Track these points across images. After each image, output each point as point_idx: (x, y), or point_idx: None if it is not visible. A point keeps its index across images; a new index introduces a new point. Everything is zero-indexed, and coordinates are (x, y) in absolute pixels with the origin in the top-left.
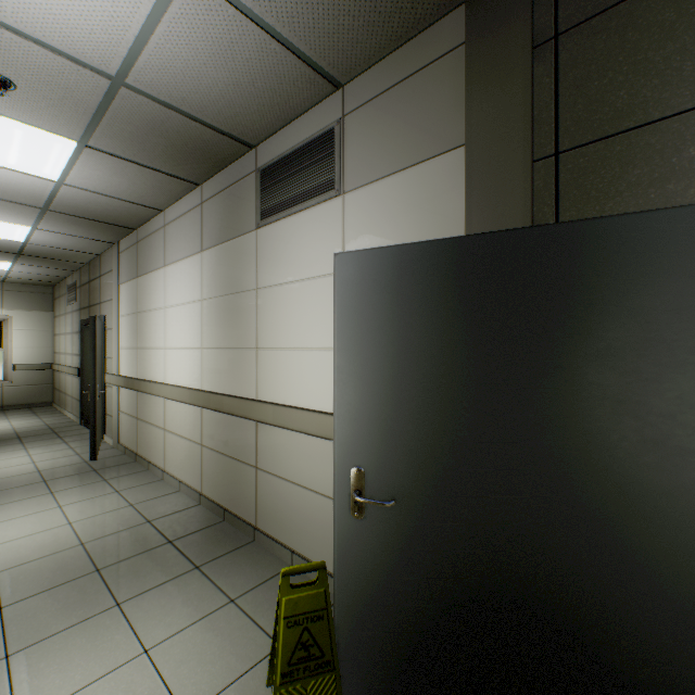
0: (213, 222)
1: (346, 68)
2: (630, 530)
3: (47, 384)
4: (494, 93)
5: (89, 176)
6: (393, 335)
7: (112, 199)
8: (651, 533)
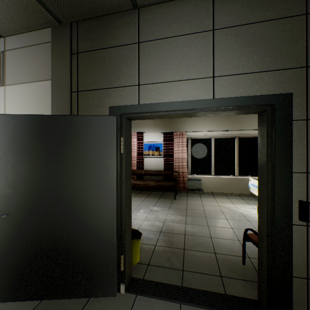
0: None
1: (3, 31)
2: (84, 208)
3: None
4: (60, 65)
5: None
6: (8, 149)
7: None
8: (89, 208)
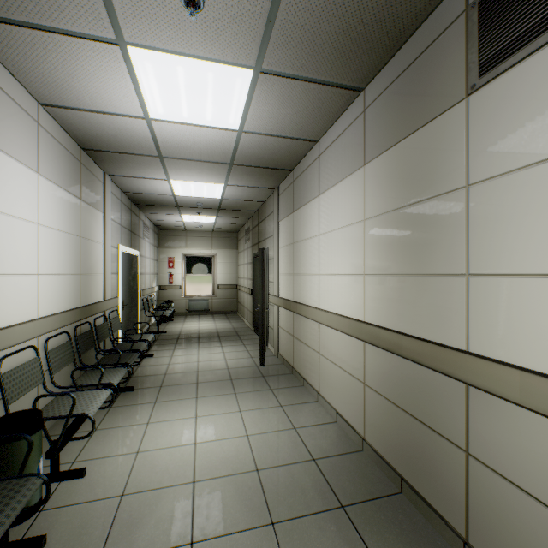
0: (380, 124)
1: None
2: None
3: (234, 299)
4: None
5: (261, 115)
6: None
7: (276, 139)
8: None
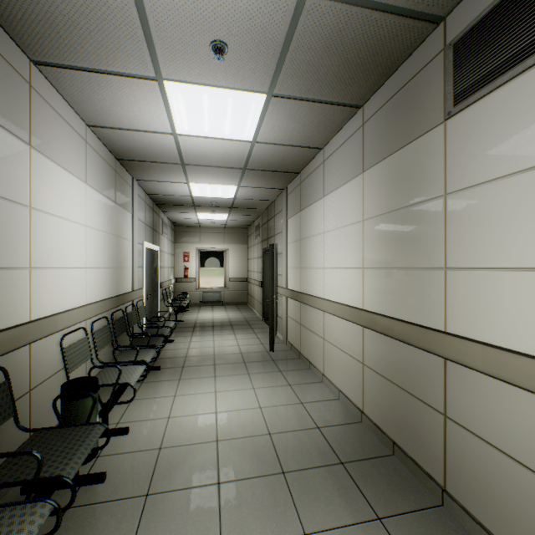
0: (376, 137)
1: None
2: None
3: (244, 291)
4: None
5: (272, 129)
6: None
7: (285, 147)
8: None
